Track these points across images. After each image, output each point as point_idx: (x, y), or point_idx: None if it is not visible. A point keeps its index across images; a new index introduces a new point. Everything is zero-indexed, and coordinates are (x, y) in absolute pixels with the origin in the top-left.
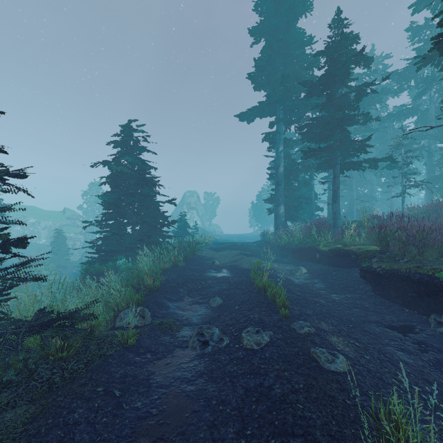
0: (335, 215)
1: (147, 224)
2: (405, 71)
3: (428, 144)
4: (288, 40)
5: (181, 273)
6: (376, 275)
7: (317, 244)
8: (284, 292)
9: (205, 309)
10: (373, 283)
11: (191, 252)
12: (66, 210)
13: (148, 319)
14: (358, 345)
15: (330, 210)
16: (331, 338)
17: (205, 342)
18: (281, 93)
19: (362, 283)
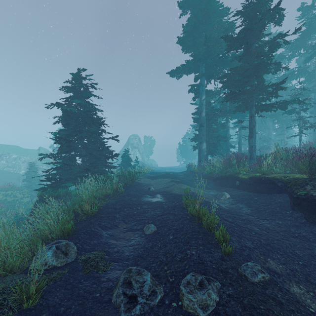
0: (251, 149)
1: (94, 156)
2: (296, 41)
3: (315, 97)
4: (209, 10)
5: (119, 199)
6: None
7: (236, 173)
8: (217, 219)
9: (139, 237)
10: (307, 211)
11: (131, 180)
12: (40, 148)
13: (72, 255)
14: None
15: (240, 147)
16: (291, 287)
17: (133, 297)
18: (204, 52)
19: (288, 209)
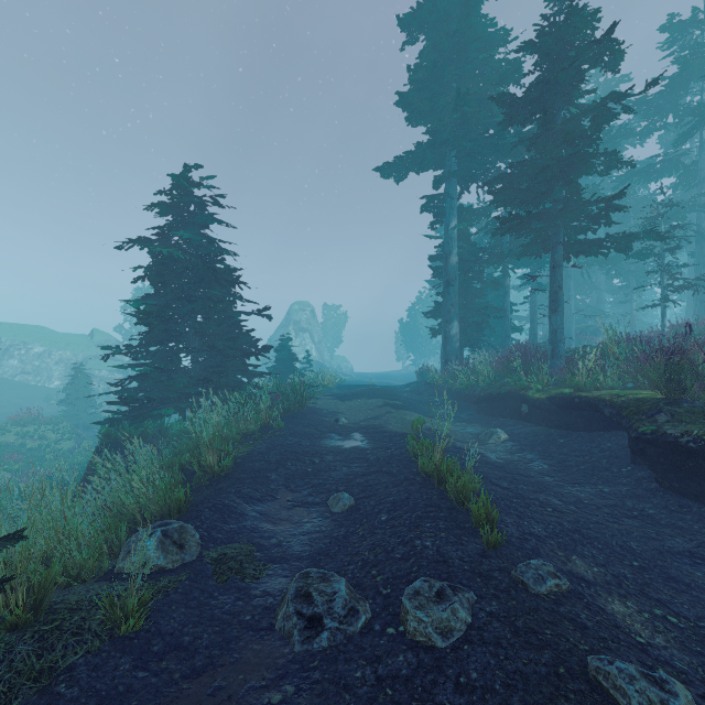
0: (555, 336)
1: (218, 352)
2: (658, 99)
3: (698, 220)
4: (466, 34)
5: (275, 442)
6: (676, 450)
7: (523, 388)
8: (477, 483)
9: (320, 517)
10: (659, 465)
11: (297, 402)
12: (95, 332)
13: (192, 549)
14: (677, 625)
15: (534, 331)
16: (610, 603)
17: (315, 619)
18: (454, 126)
19: (625, 462)
